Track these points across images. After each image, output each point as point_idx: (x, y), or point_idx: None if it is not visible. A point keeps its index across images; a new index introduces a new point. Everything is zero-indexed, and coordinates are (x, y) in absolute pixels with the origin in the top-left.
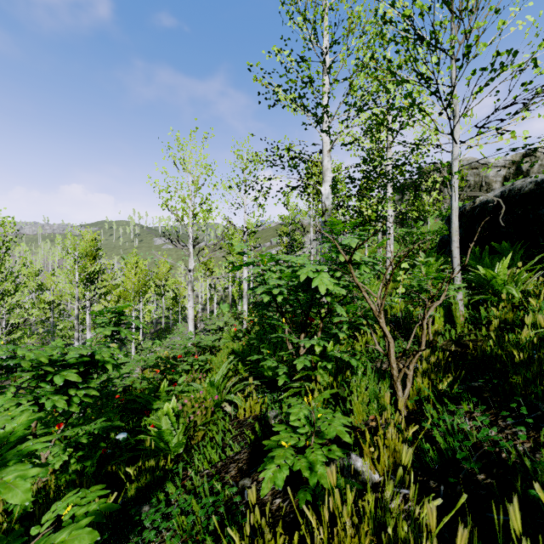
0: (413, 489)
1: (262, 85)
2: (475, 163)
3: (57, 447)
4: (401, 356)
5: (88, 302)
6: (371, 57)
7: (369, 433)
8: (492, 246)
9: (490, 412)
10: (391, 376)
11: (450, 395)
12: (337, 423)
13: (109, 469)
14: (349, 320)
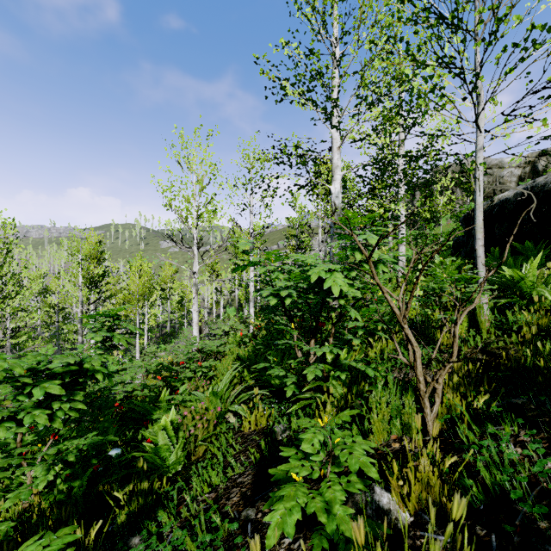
0: (466, 550)
1: (269, 78)
2: (489, 163)
3: (40, 466)
4: (426, 367)
5: (93, 305)
6: (386, 40)
7: (392, 458)
8: (513, 246)
9: (540, 437)
10: (415, 390)
11: (487, 413)
12: (358, 452)
13: (100, 489)
14: (365, 326)
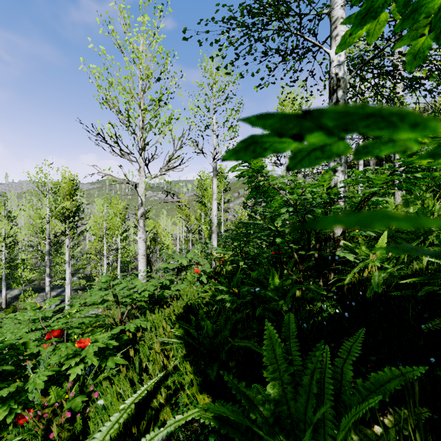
0: None
1: None
2: None
3: None
4: None
5: (68, 239)
6: None
7: None
8: None
9: None
10: None
11: None
12: None
13: None
14: None
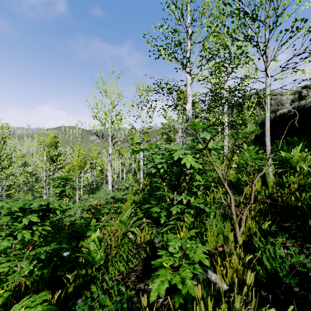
0: (254, 301)
1: (151, 45)
2: (275, 92)
3: (26, 261)
4: (237, 206)
5: (52, 172)
6: (216, 26)
7: (218, 255)
8: (287, 139)
9: (297, 244)
10: (231, 219)
11: (269, 231)
12: (199, 252)
13: (58, 274)
14: (204, 184)
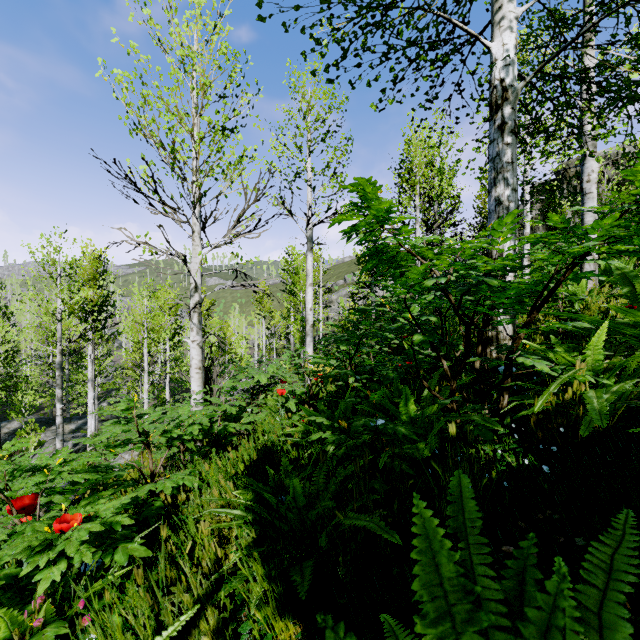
0: None
1: None
2: None
3: None
4: None
5: (91, 346)
6: None
7: None
8: None
9: None
10: None
11: None
12: None
13: None
14: None
